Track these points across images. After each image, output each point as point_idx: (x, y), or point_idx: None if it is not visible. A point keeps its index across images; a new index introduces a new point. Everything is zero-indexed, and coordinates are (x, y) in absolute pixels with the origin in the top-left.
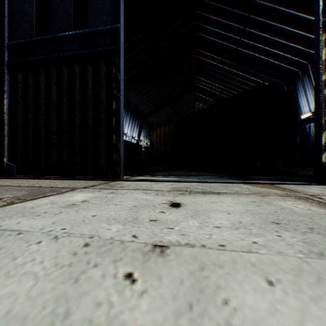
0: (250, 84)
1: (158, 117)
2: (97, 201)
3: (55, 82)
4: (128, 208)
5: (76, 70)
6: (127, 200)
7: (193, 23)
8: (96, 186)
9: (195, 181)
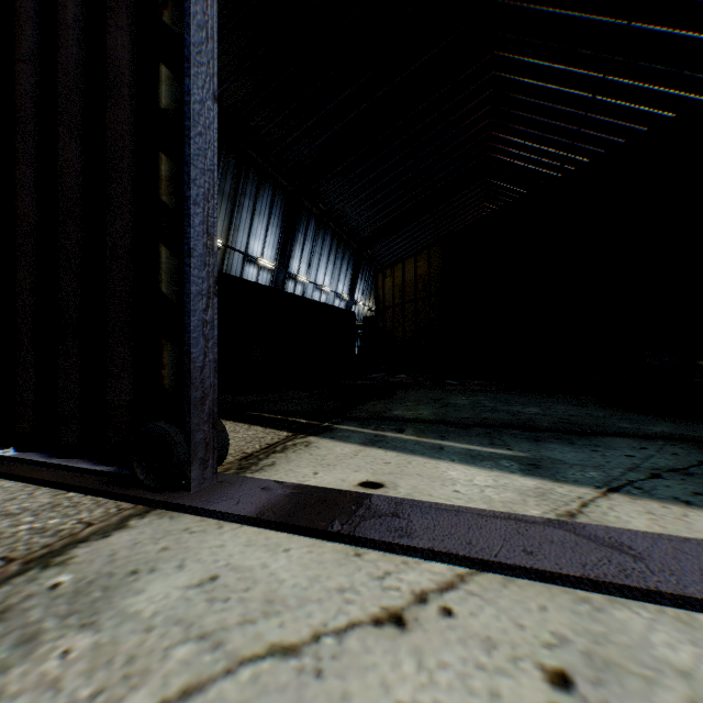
0: None
1: (396, 247)
2: None
3: None
4: None
5: None
6: None
7: None
8: None
9: None
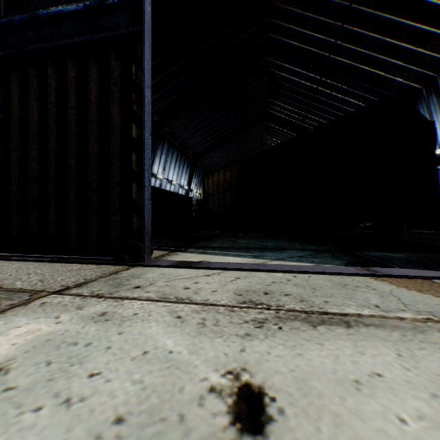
0: (348, 109)
1: (215, 158)
2: (30, 371)
3: (36, 94)
4: (91, 438)
5: (69, 72)
6: (116, 363)
7: (266, 20)
8: (89, 284)
9: (280, 270)
